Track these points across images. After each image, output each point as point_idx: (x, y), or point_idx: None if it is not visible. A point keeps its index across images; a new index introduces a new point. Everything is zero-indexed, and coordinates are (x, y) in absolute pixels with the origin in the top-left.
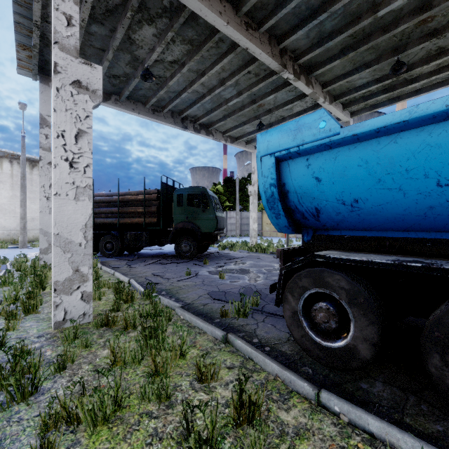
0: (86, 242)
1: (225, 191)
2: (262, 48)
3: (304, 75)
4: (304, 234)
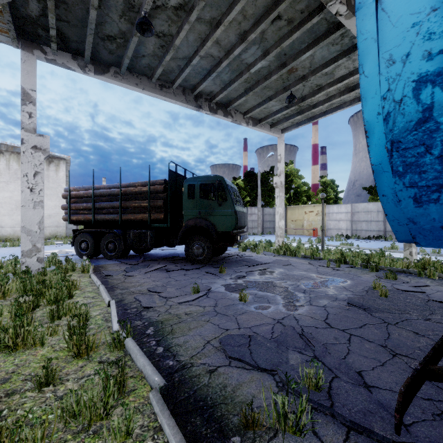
0: None
1: (246, 185)
2: None
3: None
4: None
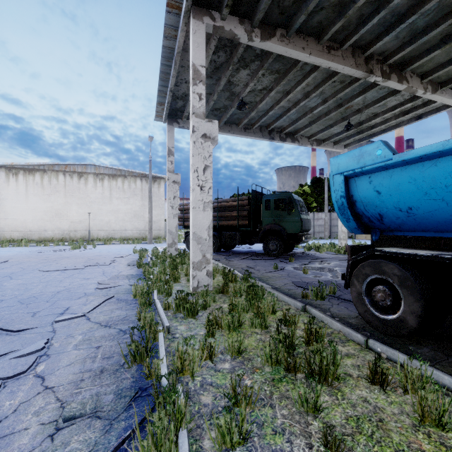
0: (209, 238)
1: (312, 191)
2: (344, 63)
3: (396, 73)
4: (373, 235)
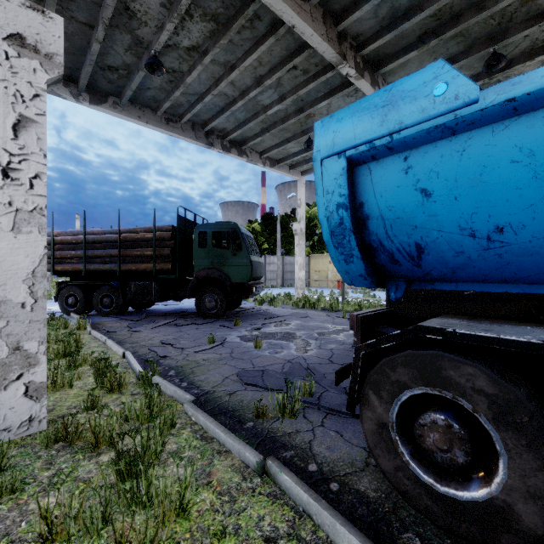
0: (34, 301)
1: (263, 230)
2: (313, 26)
3: (369, 72)
4: (391, 288)
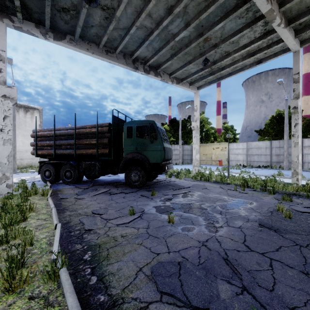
0: None
1: (170, 129)
2: None
3: None
4: None
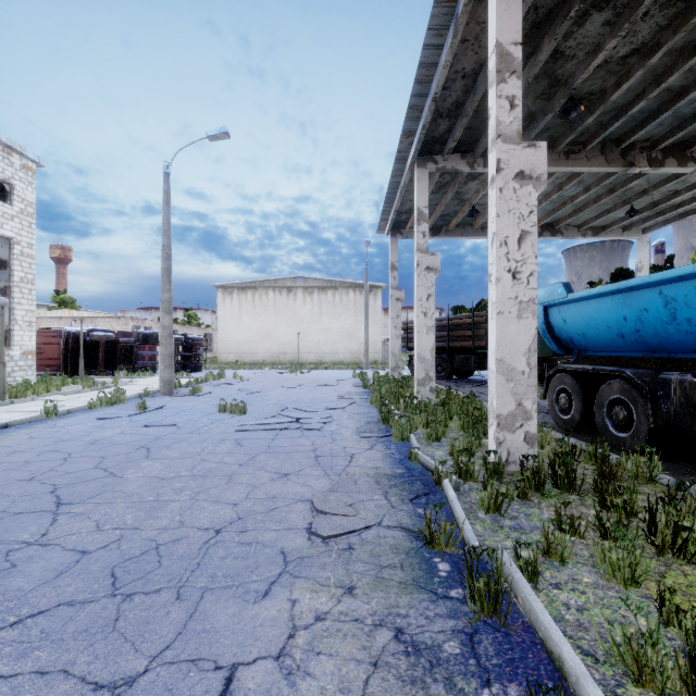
0: (432, 358)
1: None
2: (589, 164)
3: (675, 155)
4: (573, 355)
